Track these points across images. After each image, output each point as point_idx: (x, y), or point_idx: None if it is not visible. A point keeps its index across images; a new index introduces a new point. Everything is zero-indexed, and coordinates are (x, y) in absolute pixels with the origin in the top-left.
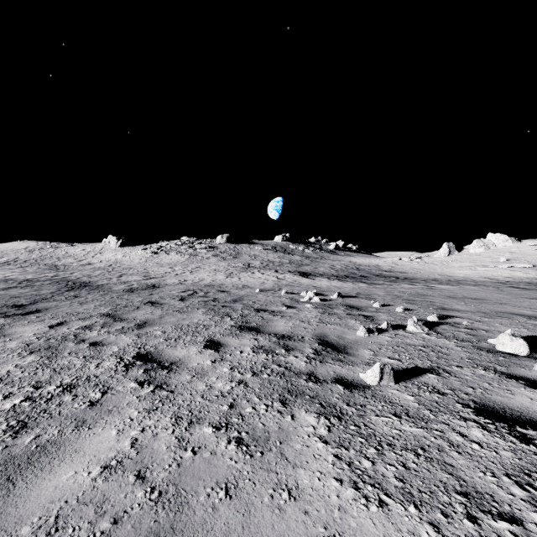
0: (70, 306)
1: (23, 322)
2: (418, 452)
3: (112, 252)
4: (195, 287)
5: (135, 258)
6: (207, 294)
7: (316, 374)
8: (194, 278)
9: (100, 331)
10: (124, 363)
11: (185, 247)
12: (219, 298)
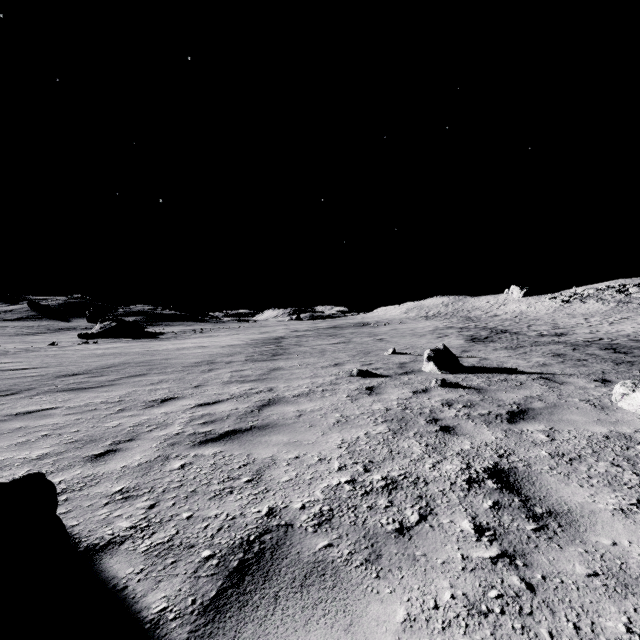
0: (507, 340)
1: (492, 343)
2: (636, 367)
3: (515, 303)
4: (604, 336)
5: (541, 308)
6: (612, 341)
7: (632, 361)
8: (609, 330)
9: (531, 347)
10: (546, 353)
11: (611, 293)
12: (621, 343)
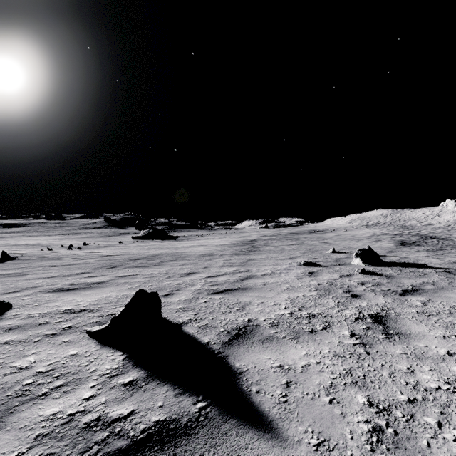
0: (432, 244)
1: (417, 246)
2: None
3: (449, 214)
4: None
5: None
6: None
7: None
8: None
9: (450, 250)
10: None
11: None
12: None
